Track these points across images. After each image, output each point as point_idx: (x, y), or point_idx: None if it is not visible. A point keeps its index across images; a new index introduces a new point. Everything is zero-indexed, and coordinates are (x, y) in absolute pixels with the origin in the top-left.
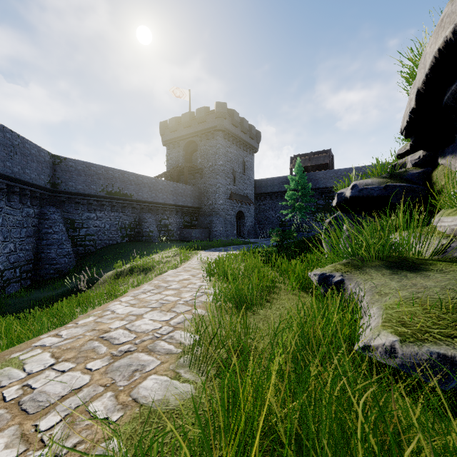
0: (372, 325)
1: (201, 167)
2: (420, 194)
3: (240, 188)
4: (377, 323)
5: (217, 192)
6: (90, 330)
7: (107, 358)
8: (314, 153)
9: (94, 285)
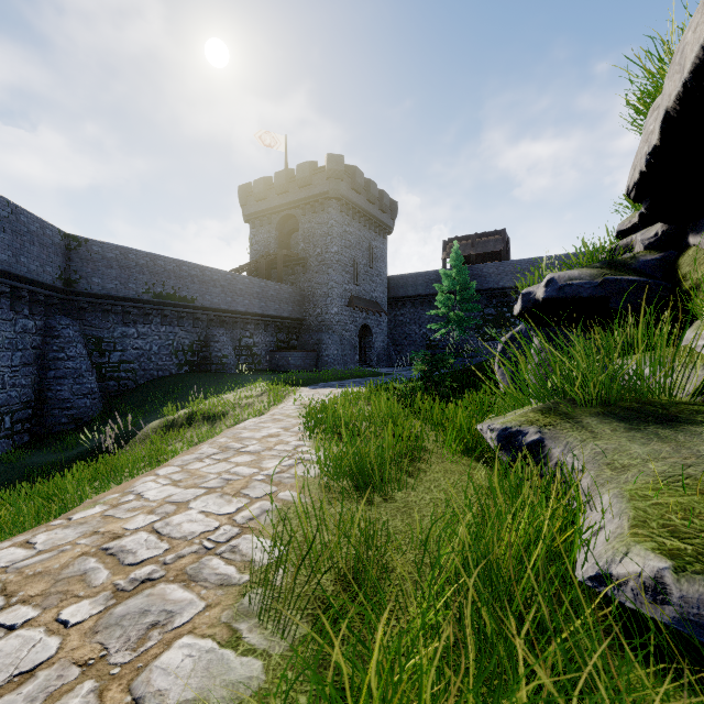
0: (608, 531)
1: (304, 256)
2: (676, 289)
3: (366, 288)
4: (619, 526)
5: (329, 295)
6: (88, 533)
7: (104, 597)
8: (480, 236)
9: (129, 443)
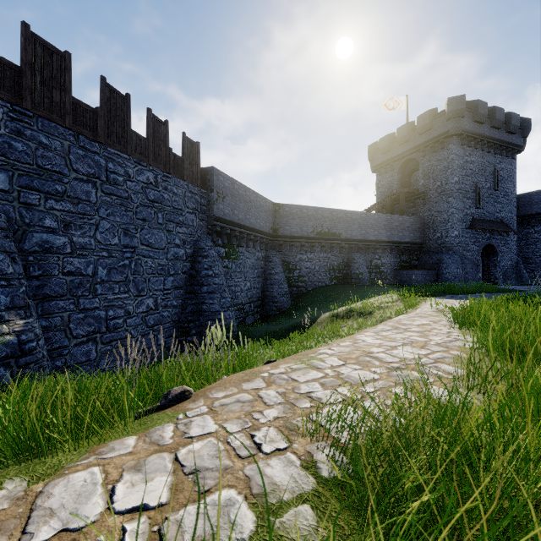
0: None
1: (424, 190)
2: None
3: (489, 210)
4: None
5: (449, 220)
6: (354, 350)
7: (384, 368)
8: None
9: (313, 324)
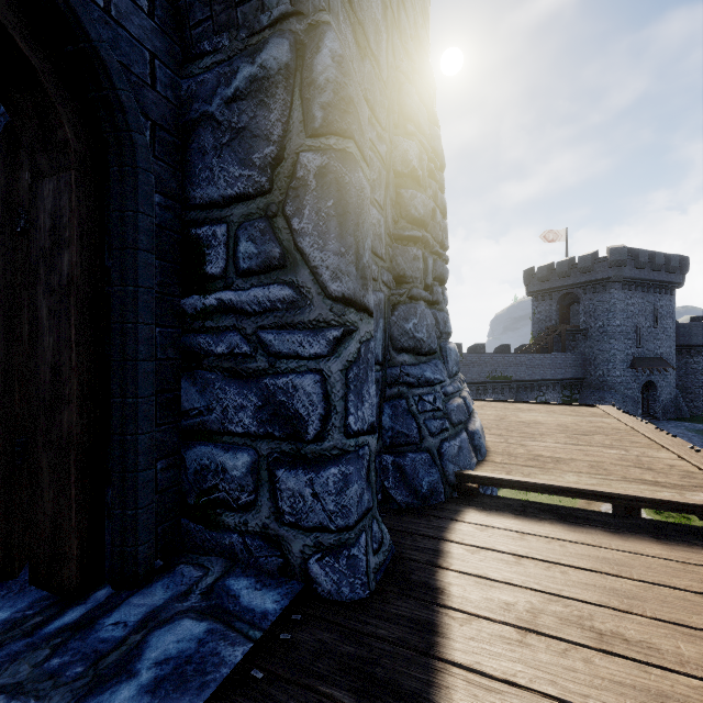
0: None
1: (586, 328)
2: None
3: (649, 348)
4: None
5: (611, 361)
6: None
7: None
8: None
9: None
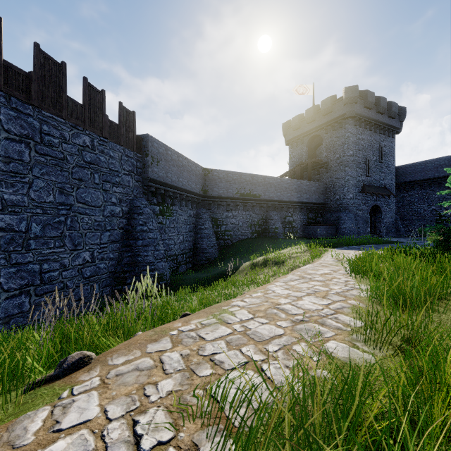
0: None
1: (327, 161)
2: None
3: (376, 178)
4: None
5: (345, 186)
6: (264, 301)
7: (289, 322)
8: None
9: (236, 272)
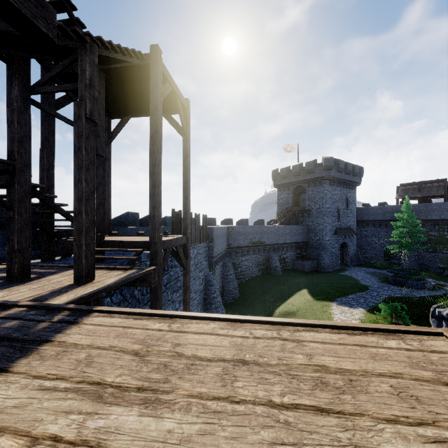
0: None
1: (309, 209)
2: None
3: (344, 222)
4: None
5: (324, 230)
6: None
7: None
8: (425, 182)
9: None
